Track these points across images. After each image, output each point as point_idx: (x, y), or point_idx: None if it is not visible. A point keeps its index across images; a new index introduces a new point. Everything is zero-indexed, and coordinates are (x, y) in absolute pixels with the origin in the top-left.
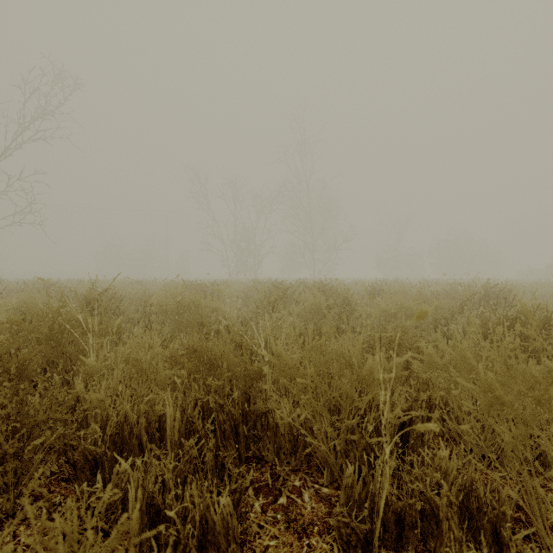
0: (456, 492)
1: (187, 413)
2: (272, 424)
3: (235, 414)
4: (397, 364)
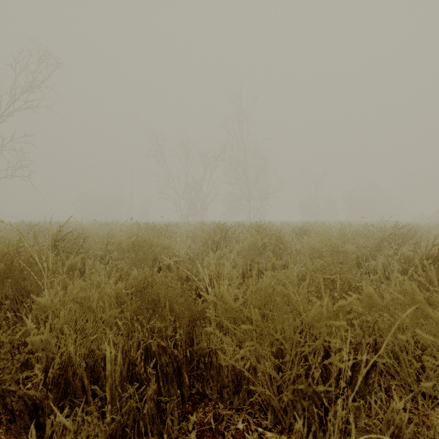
0: None
1: (130, 355)
2: (215, 363)
3: (178, 355)
4: (341, 306)
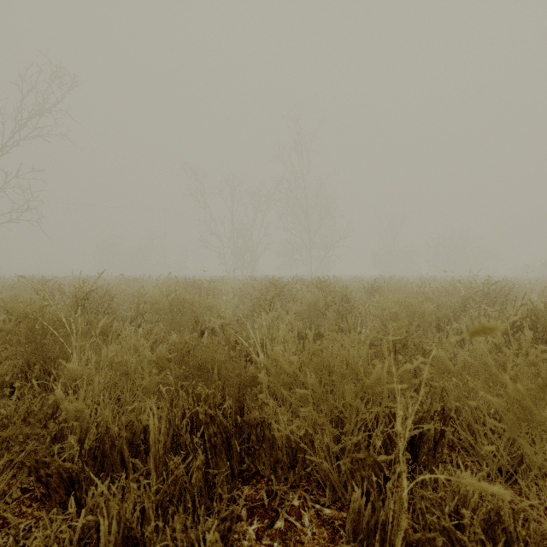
0: (480, 522)
1: (174, 425)
2: (268, 436)
3: (227, 425)
4: (406, 371)
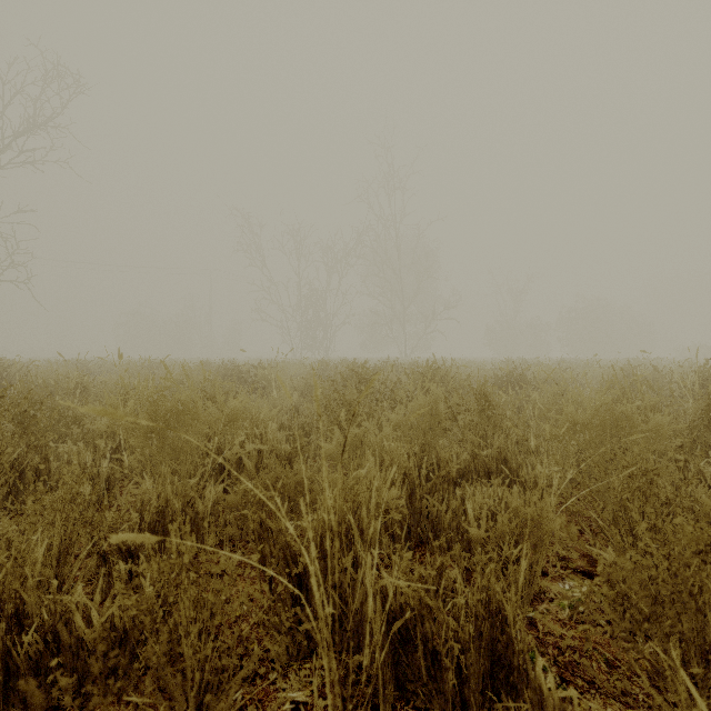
0: None
1: None
2: None
3: None
4: None
